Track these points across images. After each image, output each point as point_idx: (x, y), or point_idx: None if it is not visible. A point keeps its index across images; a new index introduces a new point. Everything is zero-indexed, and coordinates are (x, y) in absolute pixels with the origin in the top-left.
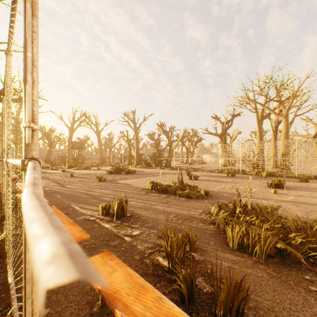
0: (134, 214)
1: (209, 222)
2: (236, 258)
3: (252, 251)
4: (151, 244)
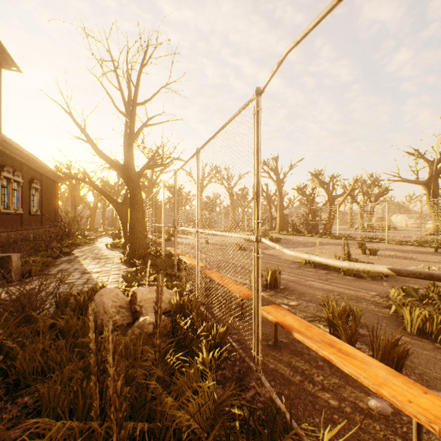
0: (288, 287)
1: (384, 306)
2: (412, 340)
3: (435, 338)
4: (310, 315)
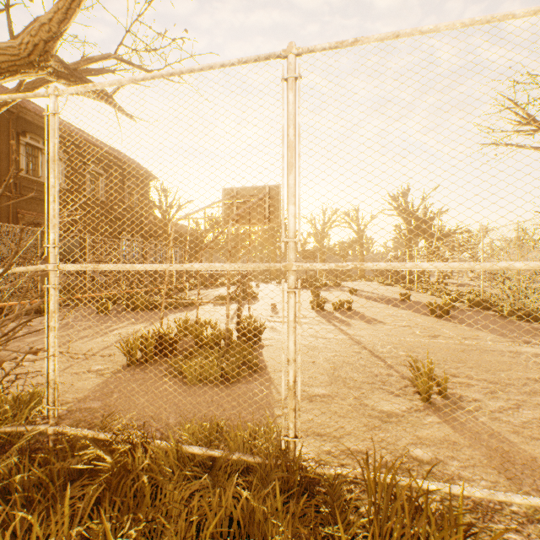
0: None
1: None
2: None
3: None
4: None
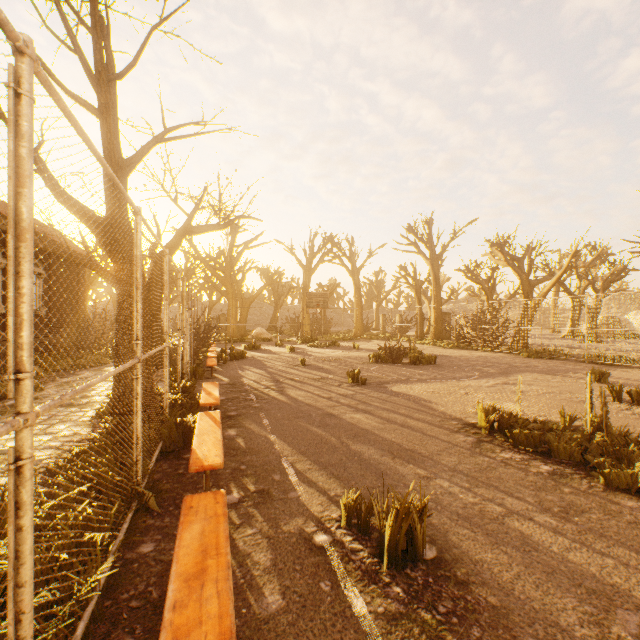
0: (451, 554)
1: None
2: None
3: None
4: None
